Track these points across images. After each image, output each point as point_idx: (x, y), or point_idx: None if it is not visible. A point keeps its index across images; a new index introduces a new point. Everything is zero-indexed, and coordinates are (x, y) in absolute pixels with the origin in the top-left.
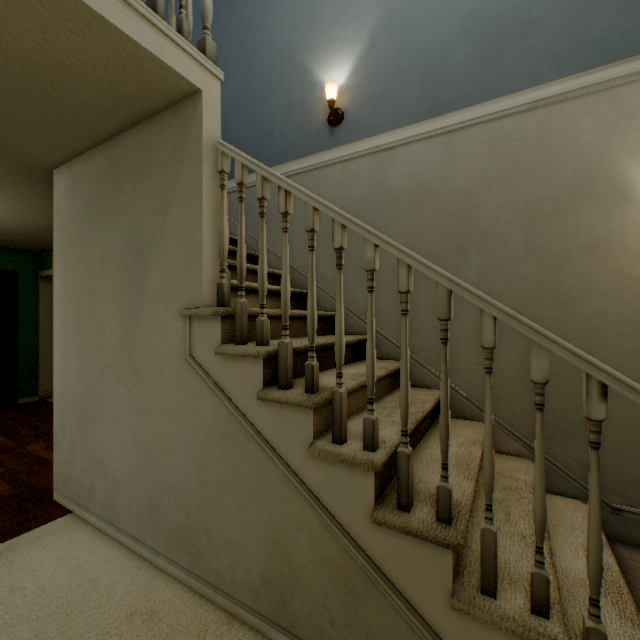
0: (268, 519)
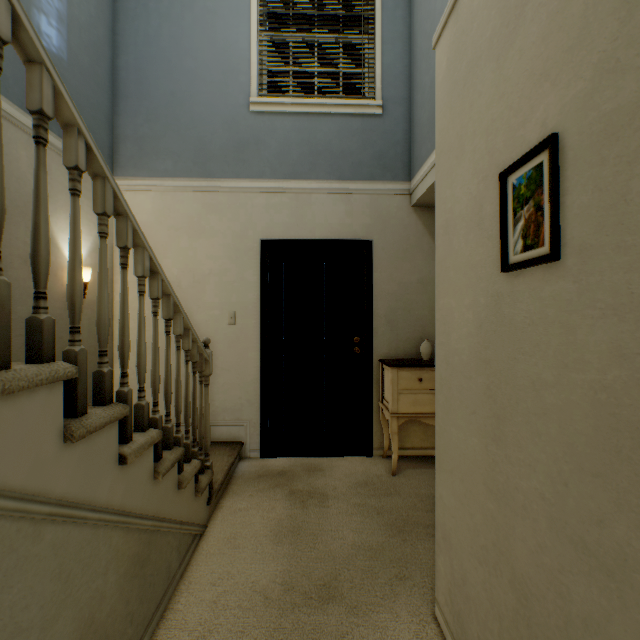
0: (73, 619)
